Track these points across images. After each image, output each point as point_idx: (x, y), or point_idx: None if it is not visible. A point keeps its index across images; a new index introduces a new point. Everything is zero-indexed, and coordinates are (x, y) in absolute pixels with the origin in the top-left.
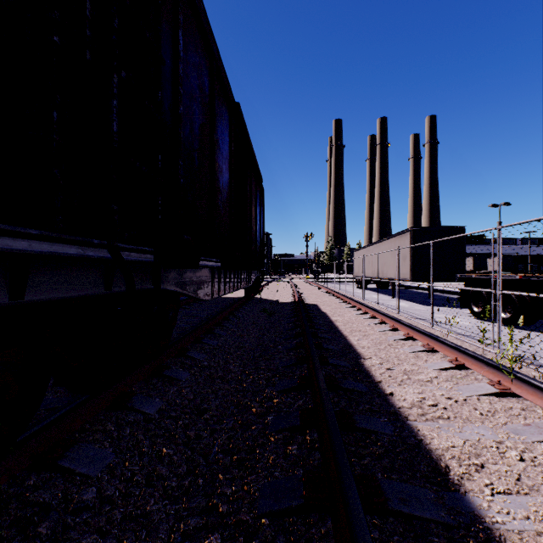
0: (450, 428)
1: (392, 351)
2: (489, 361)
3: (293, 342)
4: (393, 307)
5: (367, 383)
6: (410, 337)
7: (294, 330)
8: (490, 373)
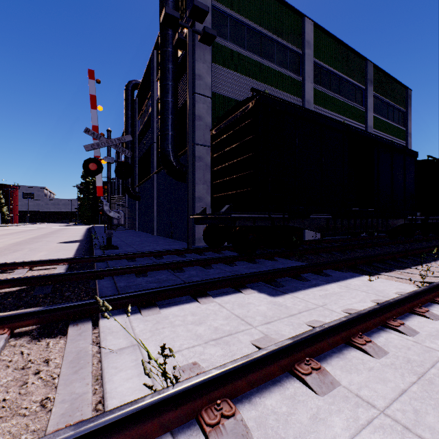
0: None
1: None
2: None
3: None
4: None
5: None
6: None
7: None
8: None
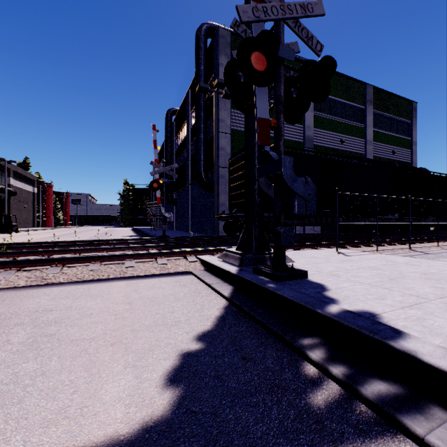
0: None
1: None
2: None
3: None
4: None
5: None
6: None
7: None
8: None
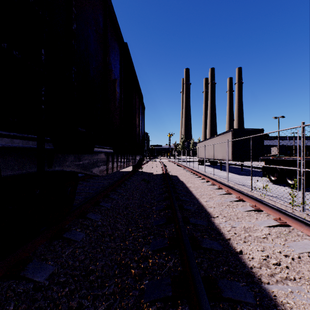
0: (301, 292)
1: (231, 211)
2: (308, 222)
3: (163, 204)
4: (222, 177)
5: (220, 241)
6: (240, 199)
7: (163, 194)
8: (309, 231)
